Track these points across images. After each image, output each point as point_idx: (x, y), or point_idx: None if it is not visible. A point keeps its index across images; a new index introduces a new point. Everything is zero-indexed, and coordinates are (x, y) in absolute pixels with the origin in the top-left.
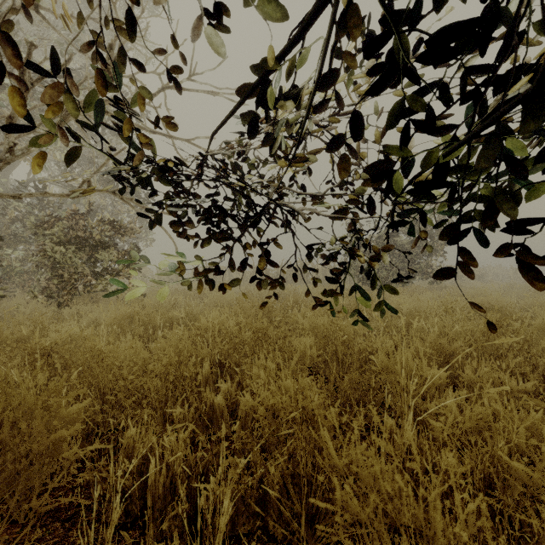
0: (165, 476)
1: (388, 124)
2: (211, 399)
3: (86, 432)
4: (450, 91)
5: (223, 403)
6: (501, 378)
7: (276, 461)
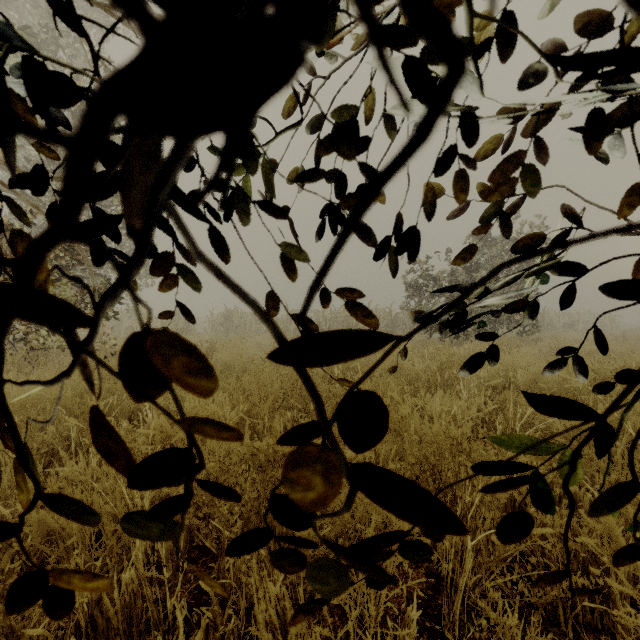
0: None
1: None
2: None
3: None
4: None
5: None
6: None
7: None
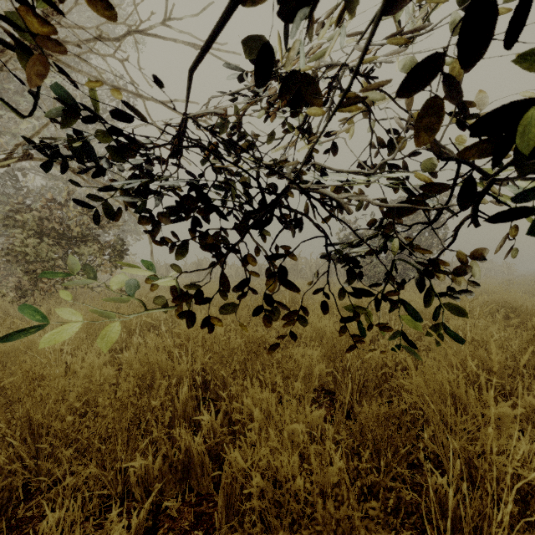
0: None
1: None
2: (187, 442)
3: None
4: None
5: (203, 448)
6: None
7: None
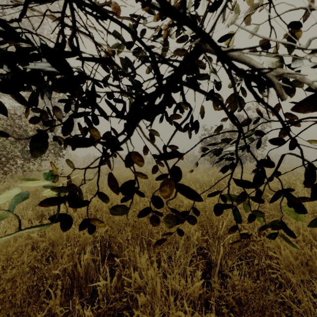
0: None
1: None
2: (80, 313)
3: None
4: None
5: None
6: None
7: None
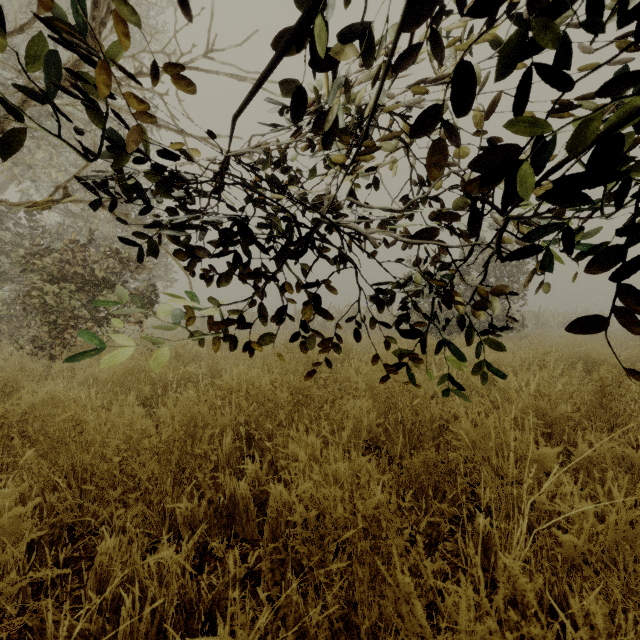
0: (149, 622)
1: (499, 68)
2: (232, 488)
3: (50, 538)
4: (603, 7)
5: (248, 493)
6: (631, 457)
7: (321, 601)
